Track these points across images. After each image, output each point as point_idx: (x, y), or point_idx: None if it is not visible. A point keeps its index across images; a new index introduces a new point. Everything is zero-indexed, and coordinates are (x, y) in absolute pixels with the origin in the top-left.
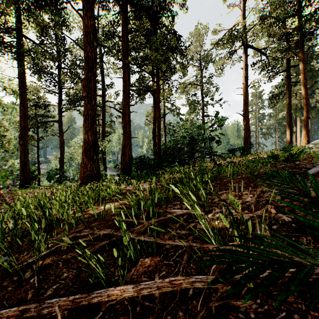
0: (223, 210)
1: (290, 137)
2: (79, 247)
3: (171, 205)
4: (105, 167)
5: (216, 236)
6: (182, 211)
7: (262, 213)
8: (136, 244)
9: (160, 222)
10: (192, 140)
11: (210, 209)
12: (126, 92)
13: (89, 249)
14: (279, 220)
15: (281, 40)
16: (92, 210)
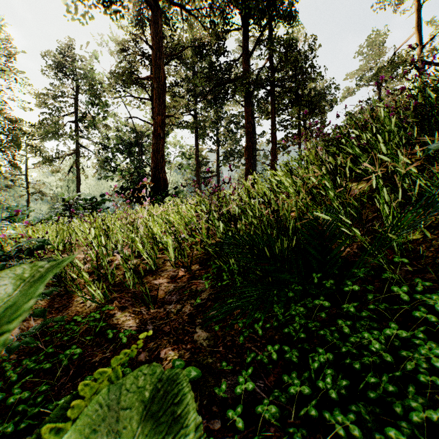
0: None
1: None
2: None
3: None
4: None
5: None
6: None
7: None
8: None
9: None
10: None
11: None
12: (273, 151)
13: None
14: None
15: None
16: None
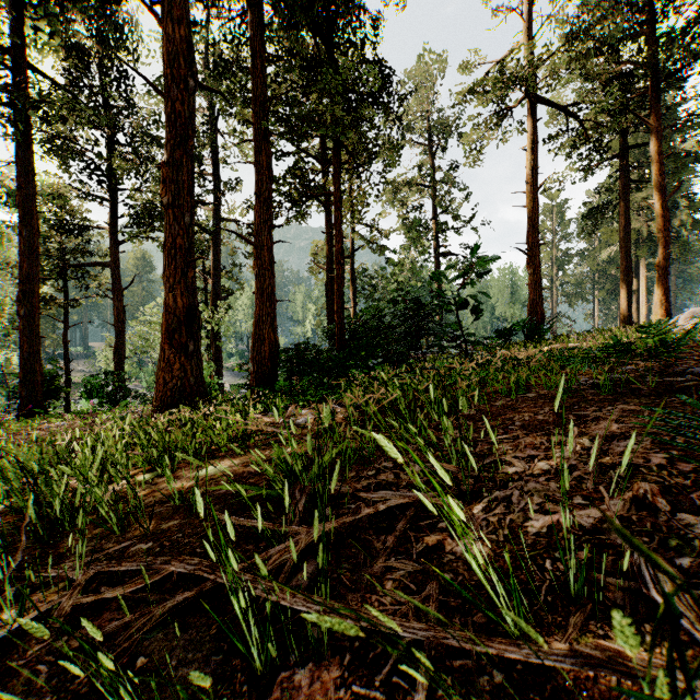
0: (511, 492)
1: (627, 302)
2: (112, 609)
3: (371, 470)
4: (220, 368)
5: (512, 595)
6: (401, 496)
7: (630, 509)
8: (268, 619)
9: (343, 525)
10: (418, 308)
11: (476, 489)
12: (264, 196)
13: (137, 618)
14: (692, 538)
15: (611, 88)
16: (167, 484)
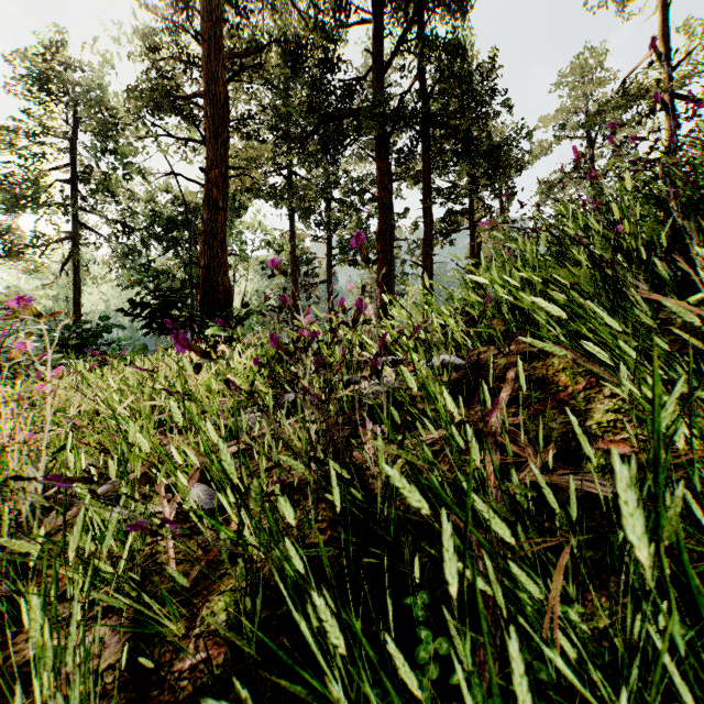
0: None
1: None
2: None
3: None
4: None
5: None
6: None
7: None
8: None
9: None
10: None
11: None
12: (427, 240)
13: None
14: None
15: None
16: None
